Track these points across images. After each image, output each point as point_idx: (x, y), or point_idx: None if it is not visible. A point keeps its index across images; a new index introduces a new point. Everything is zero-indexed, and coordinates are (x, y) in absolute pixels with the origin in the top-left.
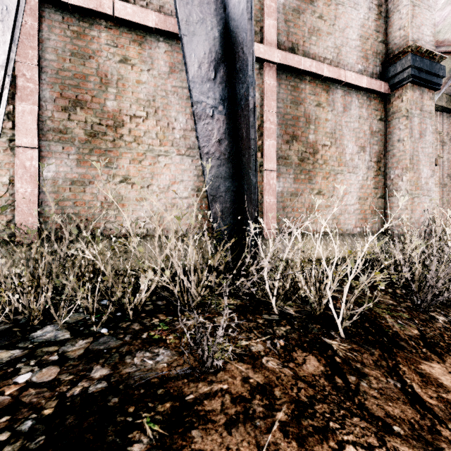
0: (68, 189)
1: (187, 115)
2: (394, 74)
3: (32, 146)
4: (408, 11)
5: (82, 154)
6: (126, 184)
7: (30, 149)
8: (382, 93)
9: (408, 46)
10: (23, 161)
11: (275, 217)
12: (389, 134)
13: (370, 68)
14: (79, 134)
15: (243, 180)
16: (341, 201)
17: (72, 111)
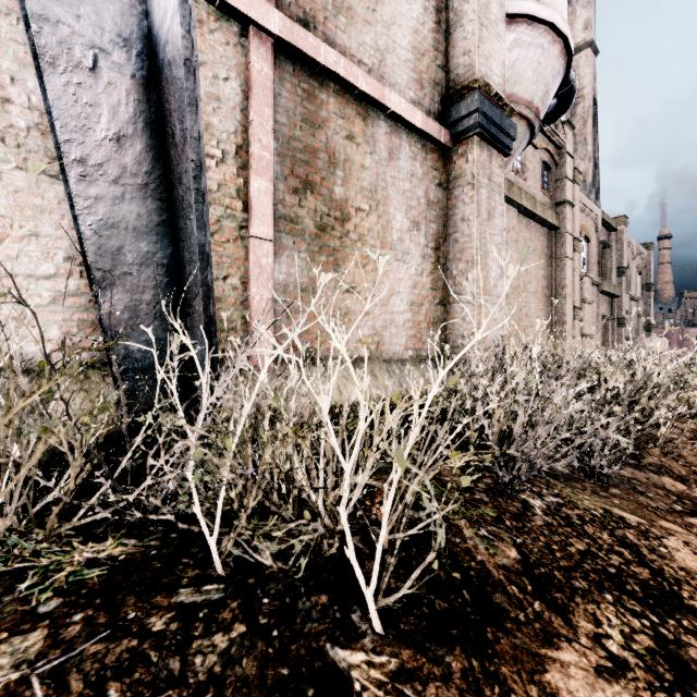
0: None
1: None
2: (457, 118)
3: None
4: (474, 29)
5: None
6: None
7: None
8: (443, 144)
9: (475, 79)
10: None
11: (272, 329)
12: (451, 208)
13: (426, 101)
14: None
15: (181, 238)
16: (385, 305)
17: None
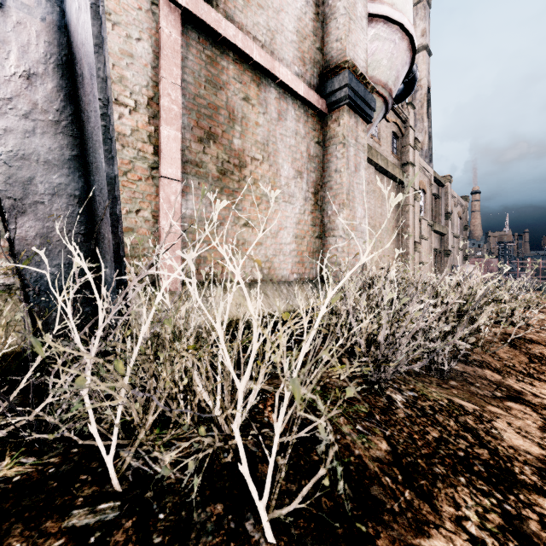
0: None
1: None
2: (331, 91)
3: None
4: (345, 22)
5: None
6: None
7: None
8: (320, 111)
9: (345, 60)
10: None
11: (180, 256)
12: (326, 162)
13: (307, 75)
14: None
15: (92, 172)
16: (275, 238)
17: None
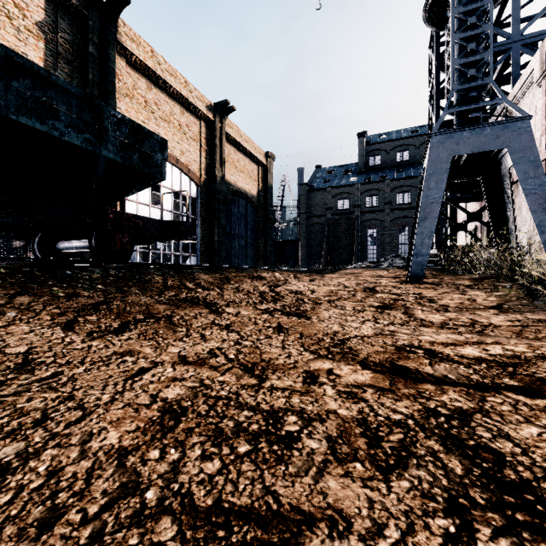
0: None
1: None
2: None
3: None
4: None
5: None
6: None
7: None
8: None
9: None
10: None
11: None
12: None
13: None
14: None
15: None
16: None
17: None
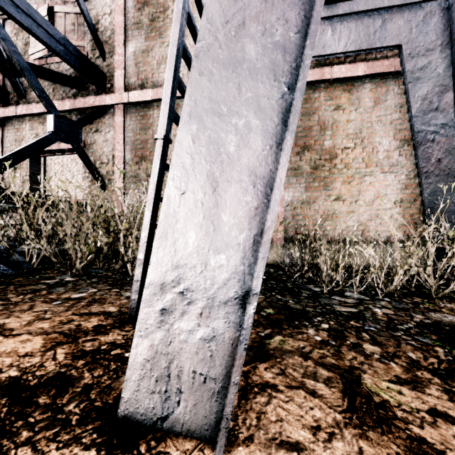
0: (299, 207)
1: (390, 138)
2: None
3: None
4: None
5: (308, 183)
6: (338, 201)
7: None
8: None
9: None
10: None
11: None
12: None
13: None
14: (306, 169)
15: None
16: None
17: (302, 154)
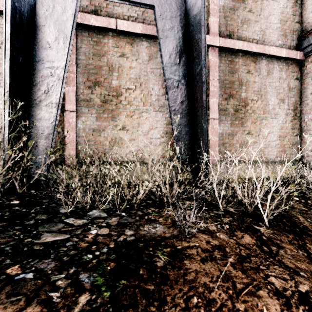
0: (91, 134)
1: (160, 86)
2: (307, 45)
3: (72, 110)
4: None
5: (99, 113)
6: (123, 130)
7: (72, 112)
8: (298, 59)
9: None
10: (68, 119)
11: (217, 150)
12: (303, 89)
13: (288, 42)
14: (97, 101)
15: (197, 126)
16: (265, 138)
17: (93, 88)
